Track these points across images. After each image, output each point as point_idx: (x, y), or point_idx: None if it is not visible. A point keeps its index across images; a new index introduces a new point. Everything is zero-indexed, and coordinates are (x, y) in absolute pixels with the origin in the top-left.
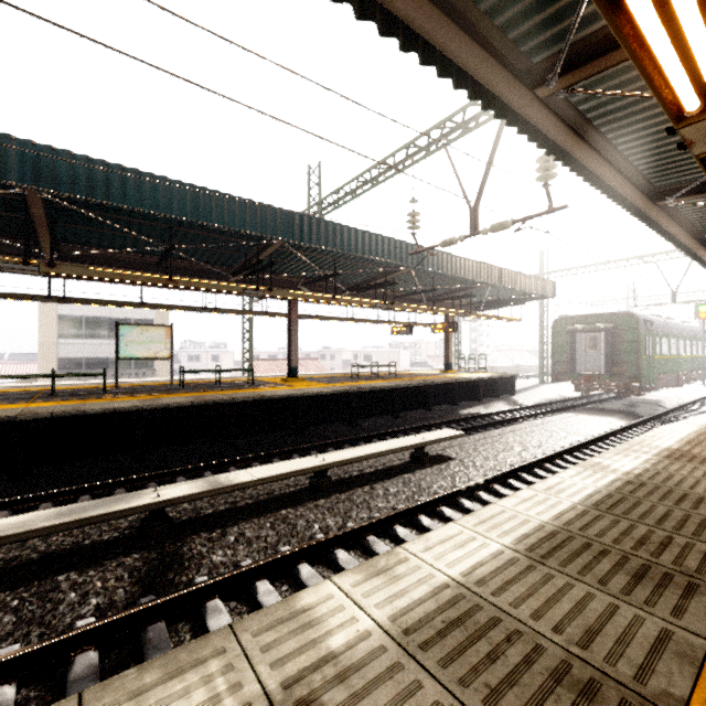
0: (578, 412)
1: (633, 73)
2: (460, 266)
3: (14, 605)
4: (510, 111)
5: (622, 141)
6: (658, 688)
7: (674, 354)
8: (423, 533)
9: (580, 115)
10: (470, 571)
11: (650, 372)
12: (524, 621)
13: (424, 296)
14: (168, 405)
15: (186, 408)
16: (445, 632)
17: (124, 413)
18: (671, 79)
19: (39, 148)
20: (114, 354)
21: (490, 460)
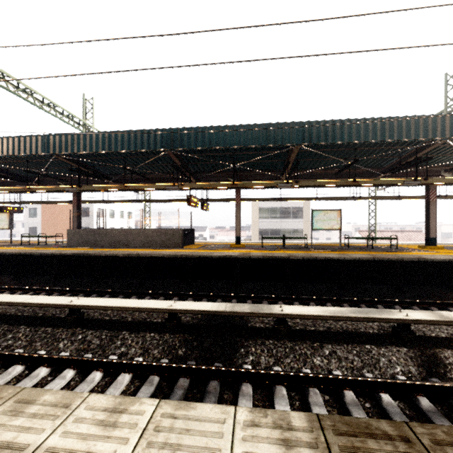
0: None
1: None
2: None
3: (354, 352)
4: None
5: None
6: None
7: None
8: None
9: None
10: None
11: None
12: None
13: None
14: (358, 258)
15: (368, 261)
16: None
17: (333, 260)
18: None
19: (303, 124)
20: (282, 227)
21: None
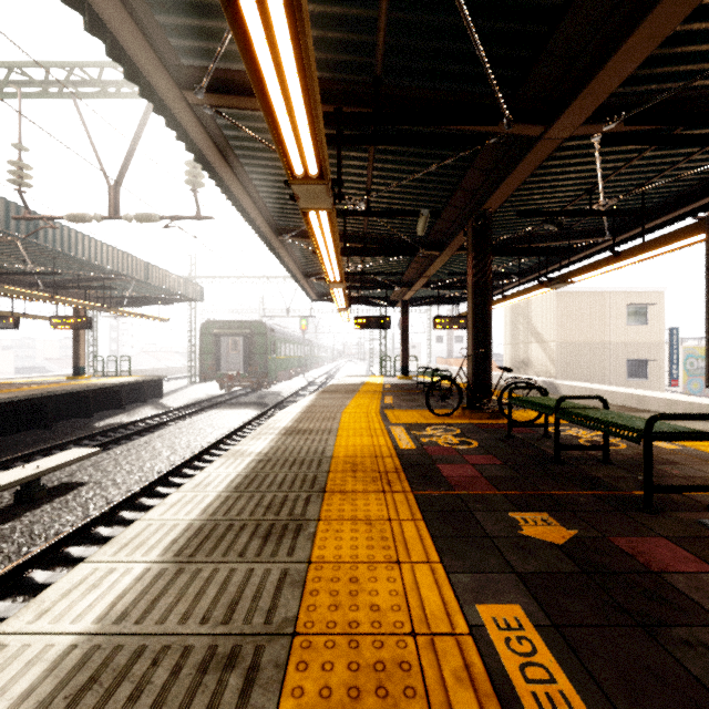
0: (223, 407)
1: (263, 125)
2: (96, 250)
3: None
4: (158, 98)
5: (256, 178)
6: (280, 620)
7: (288, 355)
8: (36, 594)
9: (225, 138)
10: (108, 611)
11: (274, 369)
12: (173, 631)
13: (39, 279)
14: None
15: None
16: (70, 708)
17: None
18: (287, 143)
19: None
20: None
21: (135, 473)
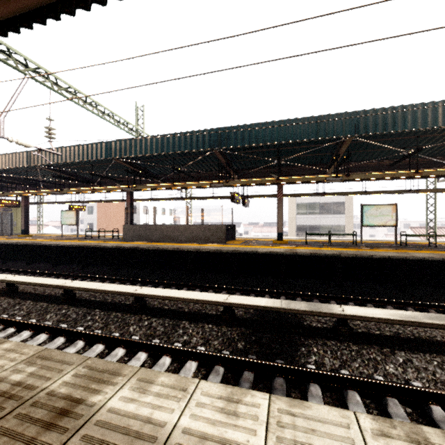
0: None
1: None
2: None
3: (435, 363)
4: None
5: None
6: None
7: None
8: None
9: None
10: None
11: None
12: None
13: None
14: (423, 258)
15: (435, 262)
16: None
17: (391, 259)
18: None
19: (358, 113)
20: (321, 223)
21: None
